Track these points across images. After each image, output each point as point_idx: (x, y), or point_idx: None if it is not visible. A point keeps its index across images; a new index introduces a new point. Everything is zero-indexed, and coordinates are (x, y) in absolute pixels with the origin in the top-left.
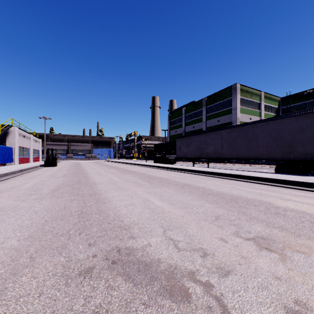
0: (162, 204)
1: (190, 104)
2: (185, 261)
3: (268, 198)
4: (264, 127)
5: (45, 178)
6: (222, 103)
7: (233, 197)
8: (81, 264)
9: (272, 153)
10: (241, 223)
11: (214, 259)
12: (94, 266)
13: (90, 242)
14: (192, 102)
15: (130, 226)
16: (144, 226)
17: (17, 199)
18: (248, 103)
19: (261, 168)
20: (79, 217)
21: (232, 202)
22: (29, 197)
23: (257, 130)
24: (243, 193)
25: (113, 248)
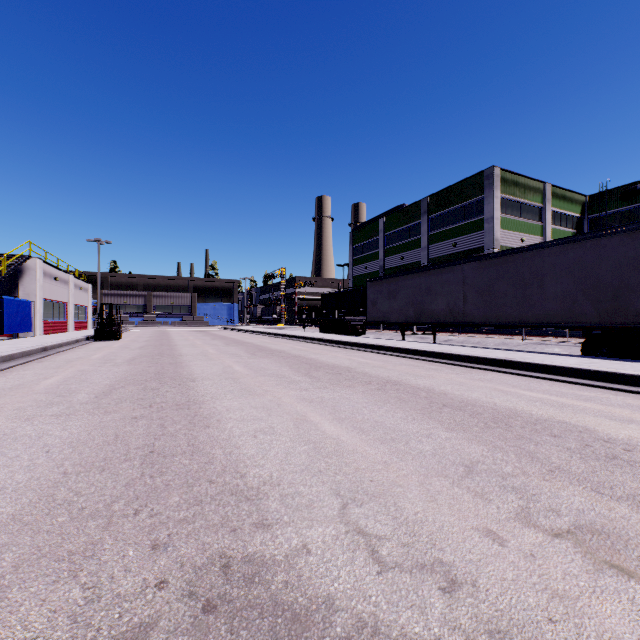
0: (338, 430)
1: (396, 211)
2: (399, 606)
3: (581, 418)
4: (557, 256)
5: (91, 367)
6: (464, 208)
7: (500, 413)
8: (122, 613)
9: (574, 313)
10: (531, 485)
11: (479, 600)
12: (156, 619)
13: (156, 539)
14: (400, 207)
15: (260, 490)
16: (295, 491)
17: (16, 415)
18: (517, 207)
19: (549, 343)
20: (144, 464)
21: (500, 426)
22: (43, 412)
23: (541, 264)
24: (520, 403)
25: (213, 557)
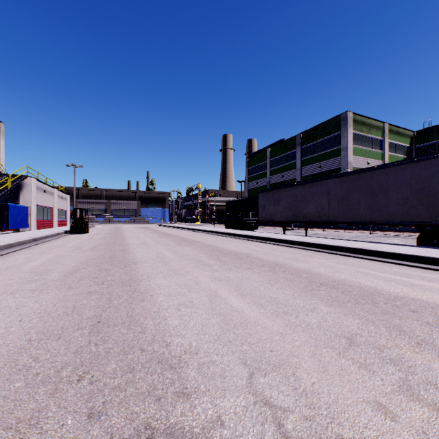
0: (242, 304)
1: (278, 143)
2: None
3: (430, 295)
4: (398, 173)
5: (64, 252)
6: (326, 141)
7: (365, 291)
8: None
9: (411, 215)
10: (405, 357)
11: None
12: None
13: (92, 407)
14: (281, 141)
15: (181, 359)
16: (210, 360)
17: (4, 290)
18: (365, 140)
19: (389, 236)
20: (91, 333)
21: (367, 302)
22: (24, 287)
23: (386, 179)
24: (379, 283)
25: (139, 428)
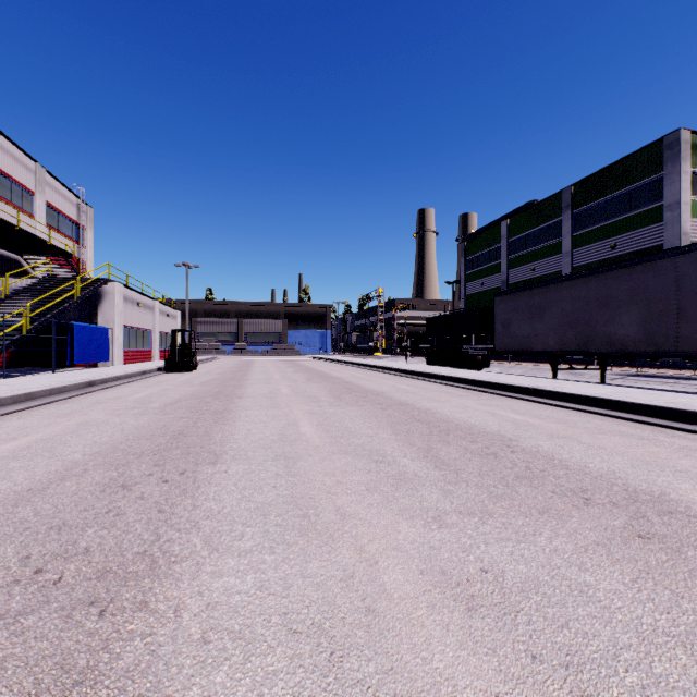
0: None
1: (523, 209)
2: None
3: None
4: None
5: (106, 415)
6: (628, 194)
7: None
8: None
9: None
10: None
11: None
12: None
13: None
14: (529, 205)
15: None
16: None
17: None
18: None
19: None
20: None
21: None
22: None
23: None
24: None
25: None
